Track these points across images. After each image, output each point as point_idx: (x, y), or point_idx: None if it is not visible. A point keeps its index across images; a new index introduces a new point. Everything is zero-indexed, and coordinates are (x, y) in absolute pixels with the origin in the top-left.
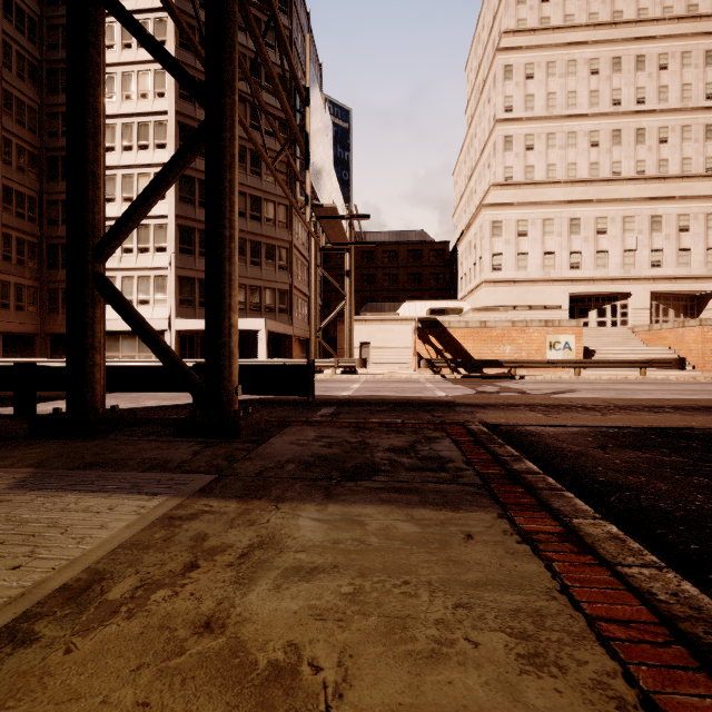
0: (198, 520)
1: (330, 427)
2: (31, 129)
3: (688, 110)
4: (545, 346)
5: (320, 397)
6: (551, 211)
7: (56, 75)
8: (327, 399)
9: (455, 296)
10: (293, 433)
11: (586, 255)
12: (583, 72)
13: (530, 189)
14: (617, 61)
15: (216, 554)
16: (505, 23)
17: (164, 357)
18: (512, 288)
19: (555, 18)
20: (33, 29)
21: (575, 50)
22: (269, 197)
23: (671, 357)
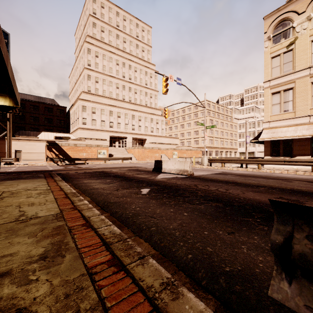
0: None
1: (8, 175)
2: None
3: (141, 86)
4: (97, 153)
5: None
6: (104, 107)
7: None
8: (1, 172)
9: (69, 131)
10: None
11: (115, 123)
12: (114, 63)
13: (97, 97)
14: (124, 64)
15: None
16: (89, 31)
17: None
18: (90, 132)
19: (106, 39)
20: None
21: (112, 54)
22: None
23: (132, 157)
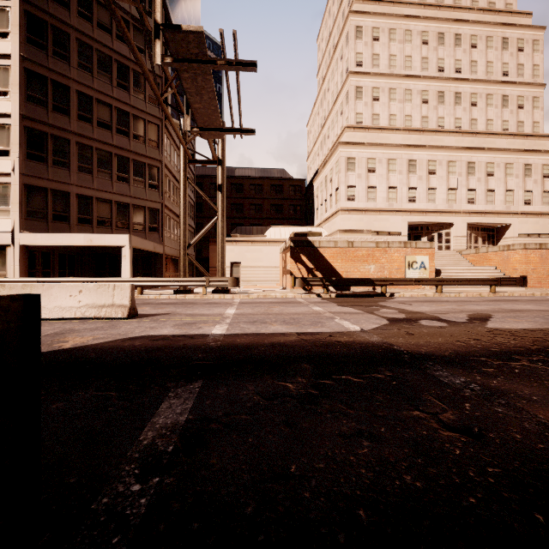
0: None
1: None
2: None
3: (491, 82)
4: (404, 265)
5: (176, 343)
6: (394, 153)
7: None
8: (186, 351)
9: (311, 224)
10: None
11: (421, 191)
12: (416, 41)
13: (376, 133)
14: (442, 36)
15: None
16: None
17: None
18: (363, 216)
19: None
20: None
21: (411, 22)
22: (138, 113)
23: (500, 275)
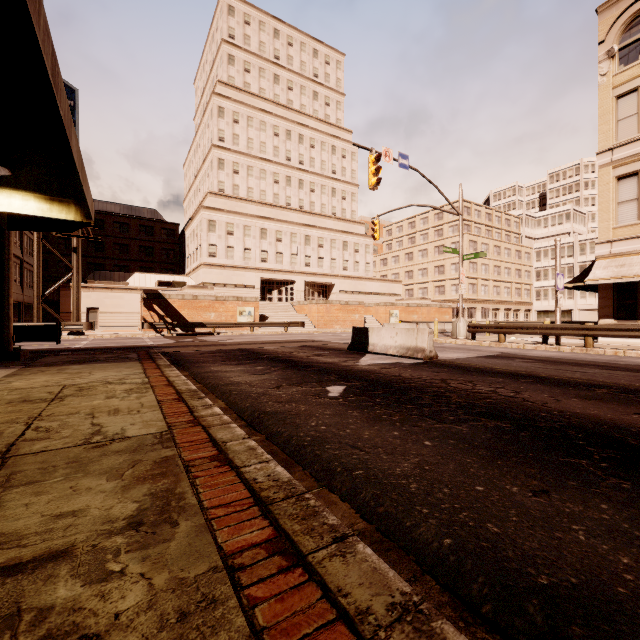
0: (34, 369)
1: (74, 355)
2: None
3: (324, 176)
4: (237, 314)
5: (56, 349)
6: (249, 221)
7: None
8: (63, 349)
9: (184, 271)
10: (52, 357)
11: (271, 254)
12: (270, 132)
13: (236, 202)
14: (289, 133)
15: (49, 370)
16: (221, 73)
17: None
18: (223, 271)
19: (254, 86)
20: None
21: (265, 115)
22: None
23: (305, 321)
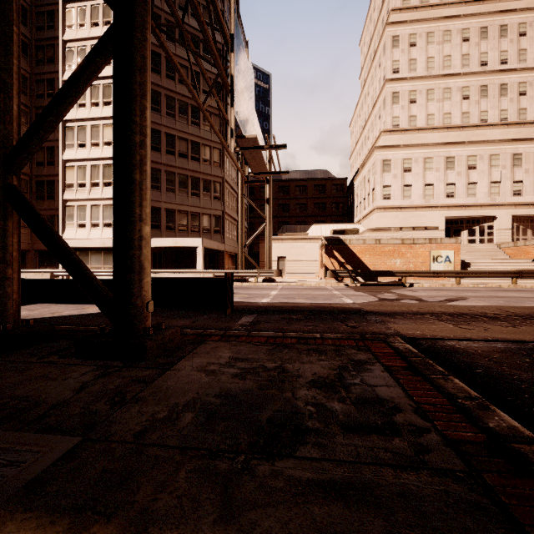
0: None
1: (247, 344)
2: (23, 92)
3: None
4: (429, 259)
5: (243, 304)
6: (430, 151)
7: (42, 50)
8: (249, 307)
9: (352, 220)
10: (206, 352)
11: (459, 186)
12: (456, 40)
13: (413, 134)
14: (485, 30)
15: None
16: (392, 4)
17: (72, 271)
18: (399, 213)
19: None
20: (25, 15)
21: (450, 22)
22: (206, 142)
23: None
